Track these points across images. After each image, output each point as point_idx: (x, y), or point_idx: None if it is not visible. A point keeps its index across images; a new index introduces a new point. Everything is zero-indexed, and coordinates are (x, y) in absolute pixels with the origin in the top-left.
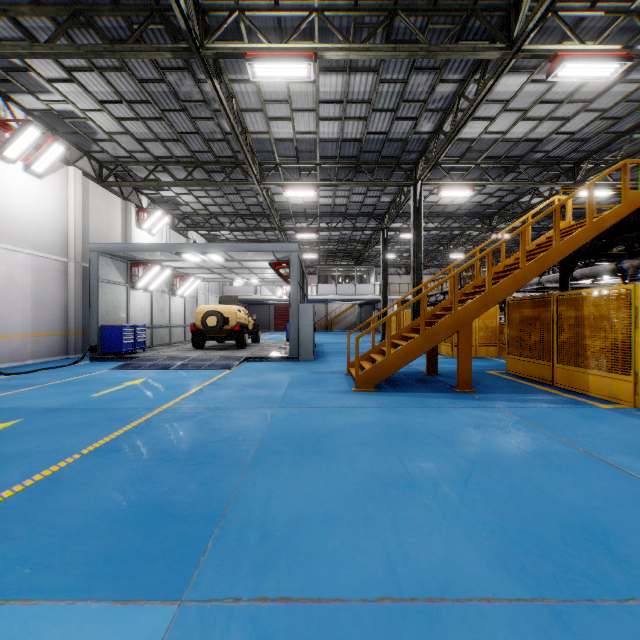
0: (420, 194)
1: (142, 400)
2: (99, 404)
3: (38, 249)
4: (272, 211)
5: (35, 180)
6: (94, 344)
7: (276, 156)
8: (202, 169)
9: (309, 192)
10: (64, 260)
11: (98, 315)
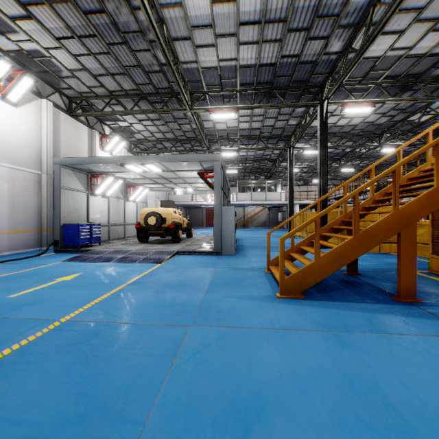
0: (326, 111)
1: (51, 305)
2: (2, 311)
3: (14, 163)
4: (202, 134)
5: (12, 108)
6: (57, 239)
7: (204, 85)
8: (146, 101)
9: (231, 114)
10: (38, 172)
11: (60, 216)
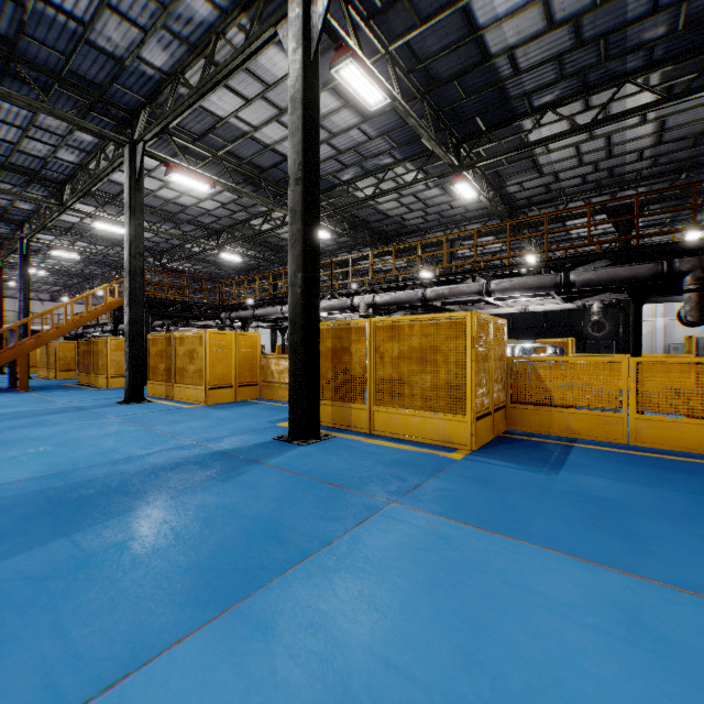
0: (28, 250)
1: None
2: None
3: None
4: None
5: None
6: None
7: None
8: None
9: None
10: None
11: None
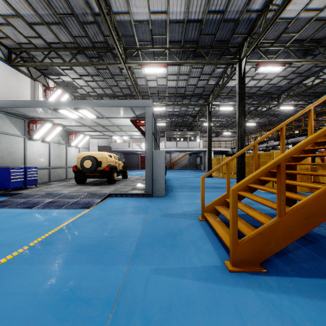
0: (244, 68)
1: None
2: None
3: None
4: (136, 90)
5: None
6: None
7: (136, 40)
8: (84, 55)
9: (161, 69)
10: None
11: None
